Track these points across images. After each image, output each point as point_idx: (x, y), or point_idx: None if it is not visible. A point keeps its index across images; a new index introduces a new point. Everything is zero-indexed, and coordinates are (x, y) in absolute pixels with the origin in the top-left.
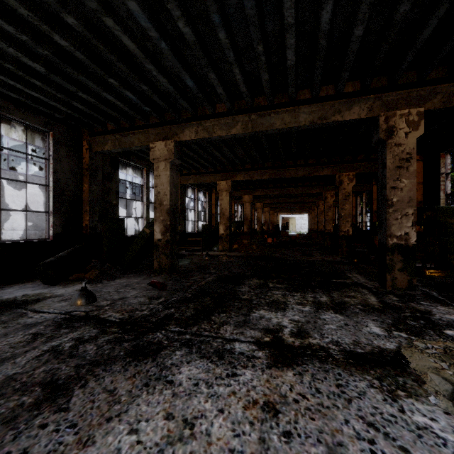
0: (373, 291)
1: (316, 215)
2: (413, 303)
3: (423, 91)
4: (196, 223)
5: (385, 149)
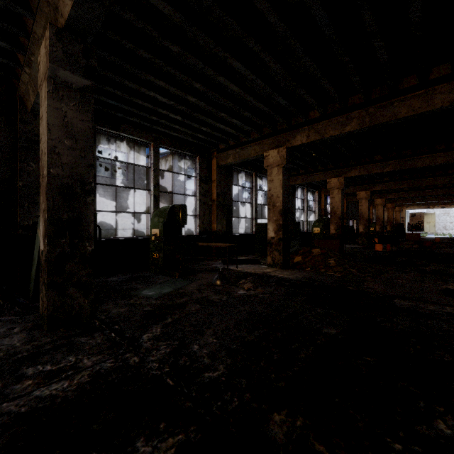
0: None
1: None
2: None
3: None
4: (254, 221)
5: None
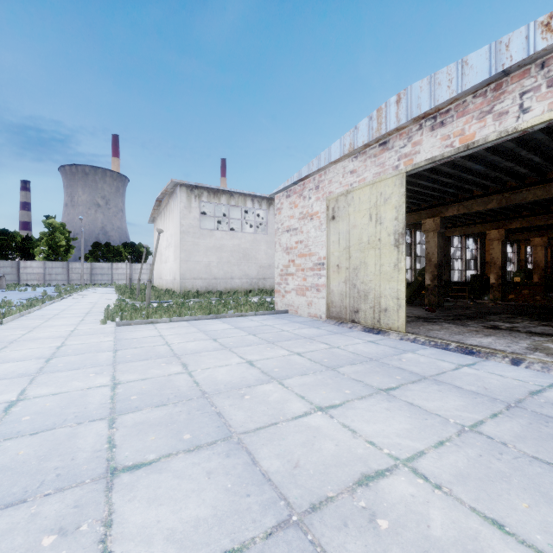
0: None
1: None
2: None
3: None
4: (464, 273)
5: None
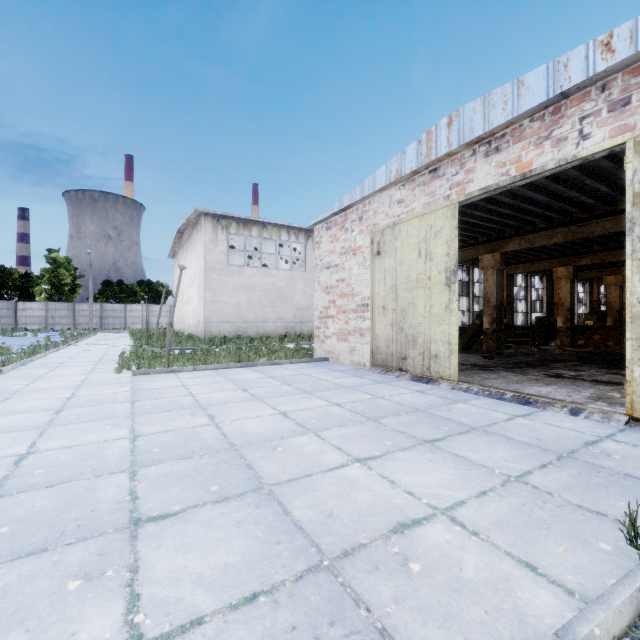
0: None
1: None
2: None
3: None
4: (528, 315)
5: None
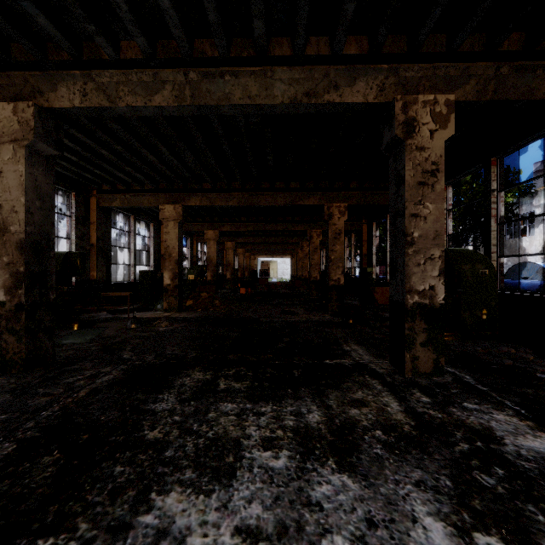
0: (388, 382)
1: (299, 259)
2: (456, 408)
3: (453, 68)
4: (133, 269)
5: (402, 154)
